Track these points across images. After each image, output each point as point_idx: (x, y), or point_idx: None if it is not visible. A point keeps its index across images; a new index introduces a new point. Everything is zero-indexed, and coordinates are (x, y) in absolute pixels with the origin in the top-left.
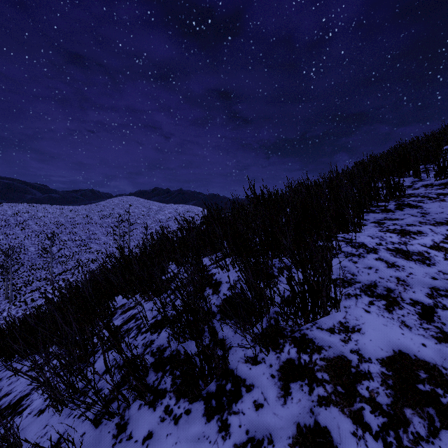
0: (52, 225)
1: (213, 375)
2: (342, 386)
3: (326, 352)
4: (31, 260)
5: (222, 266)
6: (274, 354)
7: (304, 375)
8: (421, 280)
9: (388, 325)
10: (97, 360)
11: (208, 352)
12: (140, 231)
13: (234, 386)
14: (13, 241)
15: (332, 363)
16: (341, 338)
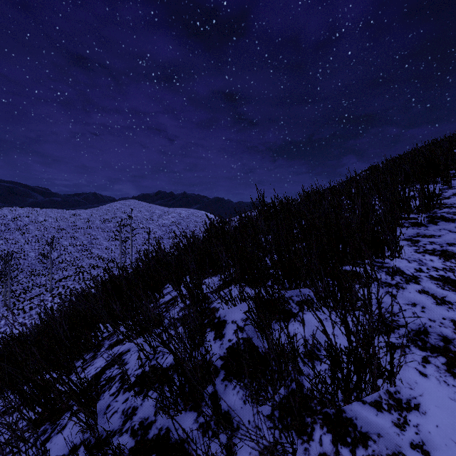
0: (53, 229)
1: None
2: None
3: (375, 445)
4: (31, 266)
5: (227, 300)
6: (299, 443)
7: None
8: None
9: None
10: (68, 423)
11: None
12: (142, 236)
13: None
14: (13, 246)
15: None
16: (394, 420)
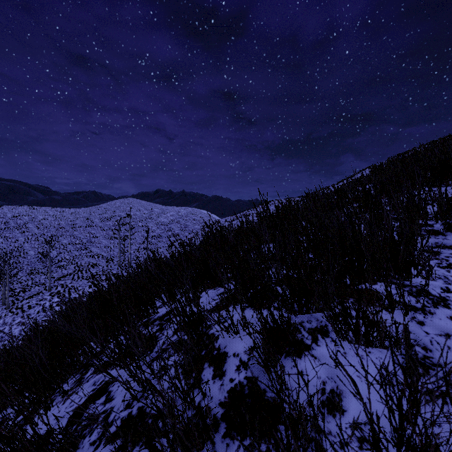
0: (53, 228)
1: None
2: None
3: None
4: (30, 264)
5: (228, 327)
6: None
7: None
8: None
9: None
10: None
11: None
12: (141, 234)
13: None
14: (13, 244)
15: None
16: None
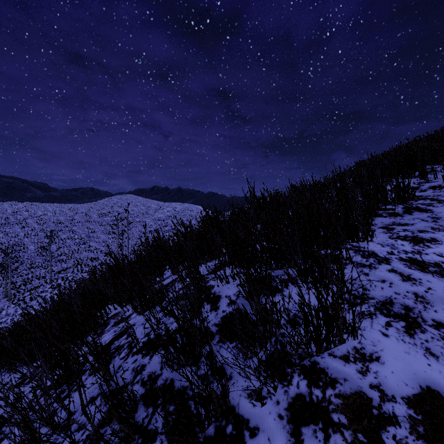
0: (52, 223)
1: (212, 418)
2: (364, 434)
3: (341, 386)
4: (30, 258)
5: (222, 278)
6: (281, 387)
7: (318, 417)
8: (441, 296)
9: (411, 352)
10: (84, 383)
11: (205, 393)
12: (139, 229)
13: (235, 428)
14: (13, 239)
15: (350, 402)
16: (358, 368)
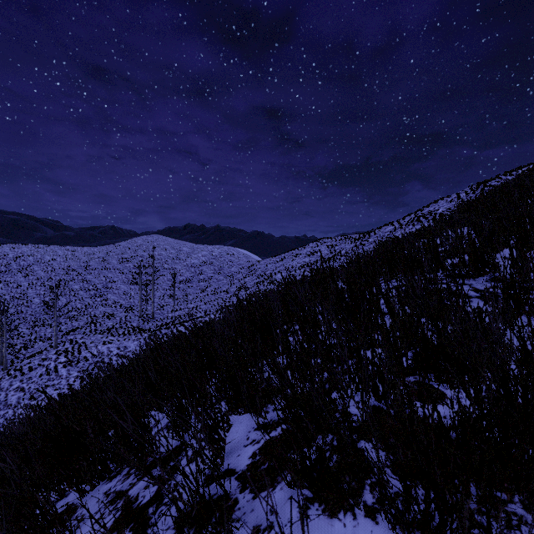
0: (62, 270)
1: None
2: None
3: None
4: (34, 314)
5: None
6: None
7: None
8: None
9: None
10: None
11: None
12: (167, 278)
13: None
14: (14, 290)
15: None
16: None
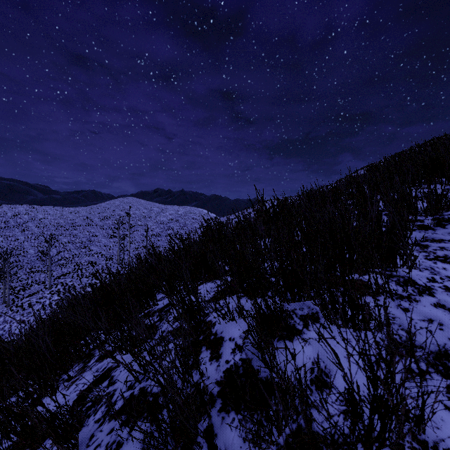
0: (52, 226)
1: None
2: None
3: None
4: (30, 263)
5: (225, 314)
6: None
7: None
8: None
9: None
10: None
11: None
12: (141, 233)
13: None
14: (13, 243)
15: None
16: None
